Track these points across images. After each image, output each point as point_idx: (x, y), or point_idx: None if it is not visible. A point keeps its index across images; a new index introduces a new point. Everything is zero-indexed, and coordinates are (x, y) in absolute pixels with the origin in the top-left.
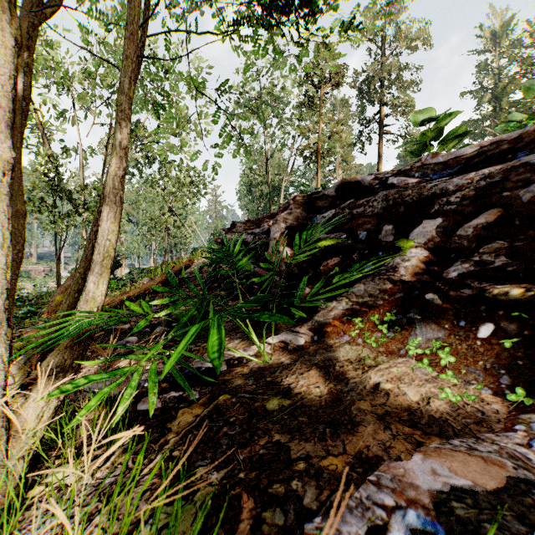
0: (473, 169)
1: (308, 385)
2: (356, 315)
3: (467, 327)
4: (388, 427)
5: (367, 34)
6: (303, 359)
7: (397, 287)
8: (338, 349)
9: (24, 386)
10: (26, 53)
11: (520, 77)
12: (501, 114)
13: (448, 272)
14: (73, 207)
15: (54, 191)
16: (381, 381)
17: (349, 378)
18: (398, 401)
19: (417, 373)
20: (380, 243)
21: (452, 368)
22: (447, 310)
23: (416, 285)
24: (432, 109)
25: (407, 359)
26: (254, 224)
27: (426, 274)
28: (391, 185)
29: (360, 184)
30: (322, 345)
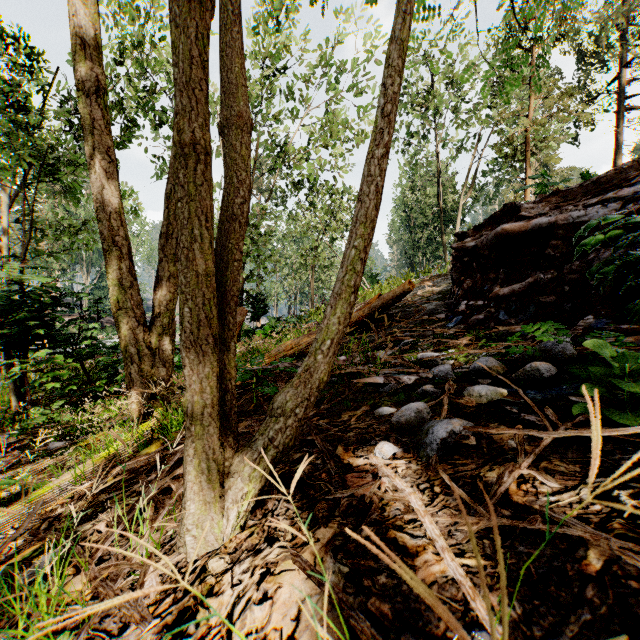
0: None
1: None
2: None
3: None
4: None
5: None
6: None
7: None
8: None
9: None
10: None
11: None
12: None
13: None
14: None
15: None
16: None
17: None
18: None
19: None
20: None
21: None
22: None
23: None
24: None
25: None
26: (575, 195)
27: None
28: None
29: None
30: None
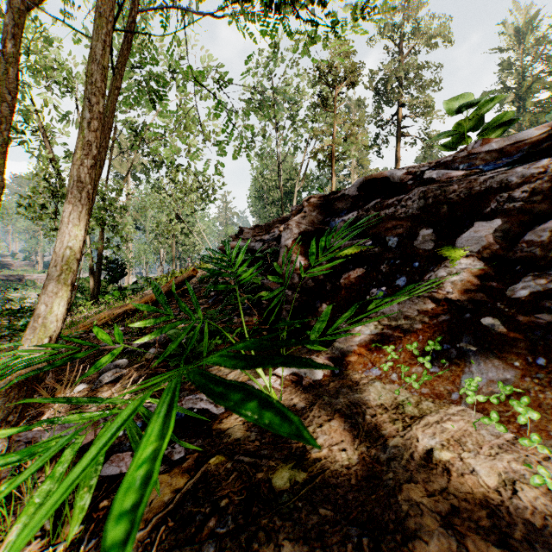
0: (542, 155)
1: (329, 446)
2: (387, 341)
3: (549, 367)
4: (462, 544)
5: (384, 31)
6: (322, 401)
7: (441, 307)
8: (366, 388)
9: None
10: (12, 41)
11: (545, 75)
12: (525, 114)
13: (514, 290)
14: None
15: (56, 197)
16: (434, 446)
17: (386, 436)
18: (466, 486)
19: (483, 432)
20: (416, 251)
21: (535, 427)
22: (516, 341)
23: (467, 305)
24: (471, 94)
25: (463, 409)
26: (263, 230)
27: (481, 292)
28: (429, 180)
29: (388, 180)
30: (345, 381)
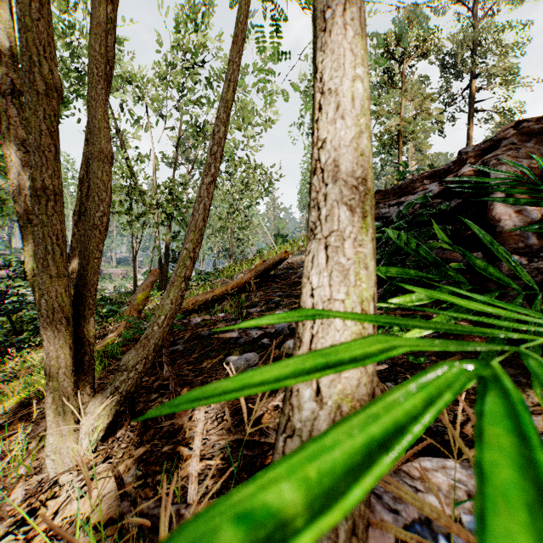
0: None
1: None
2: None
3: None
4: None
5: None
6: None
7: None
8: None
9: (109, 427)
10: (109, 7)
11: None
12: None
13: None
14: None
15: (131, 194)
16: None
17: None
18: None
19: None
20: None
21: None
22: None
23: None
24: None
25: None
26: (389, 195)
27: None
28: None
29: None
30: None
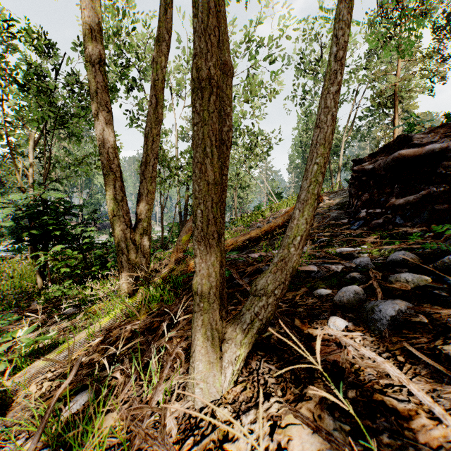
0: None
1: None
2: None
3: None
4: None
5: None
6: None
7: None
8: None
9: None
10: None
11: None
12: None
13: None
14: (170, 173)
15: (160, 161)
16: None
17: None
18: None
19: None
20: None
21: None
22: None
23: None
24: None
25: None
26: None
27: None
28: None
29: None
30: None
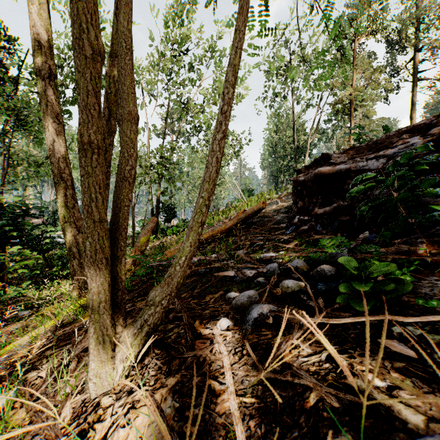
0: None
1: None
2: None
3: None
4: None
5: None
6: None
7: None
8: None
9: None
10: None
11: None
12: None
13: None
14: None
15: None
16: None
17: None
18: None
19: None
20: None
21: None
22: None
23: None
24: None
25: None
26: (363, 150)
27: None
28: None
29: None
30: None
